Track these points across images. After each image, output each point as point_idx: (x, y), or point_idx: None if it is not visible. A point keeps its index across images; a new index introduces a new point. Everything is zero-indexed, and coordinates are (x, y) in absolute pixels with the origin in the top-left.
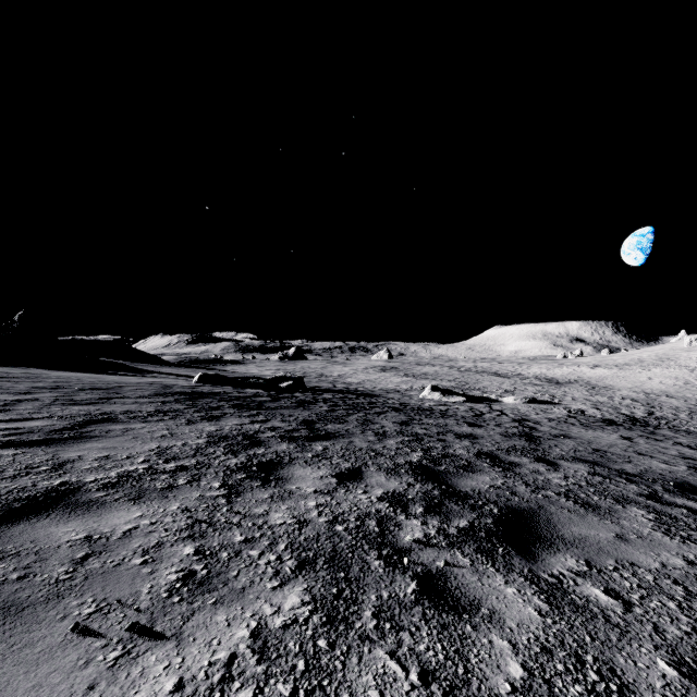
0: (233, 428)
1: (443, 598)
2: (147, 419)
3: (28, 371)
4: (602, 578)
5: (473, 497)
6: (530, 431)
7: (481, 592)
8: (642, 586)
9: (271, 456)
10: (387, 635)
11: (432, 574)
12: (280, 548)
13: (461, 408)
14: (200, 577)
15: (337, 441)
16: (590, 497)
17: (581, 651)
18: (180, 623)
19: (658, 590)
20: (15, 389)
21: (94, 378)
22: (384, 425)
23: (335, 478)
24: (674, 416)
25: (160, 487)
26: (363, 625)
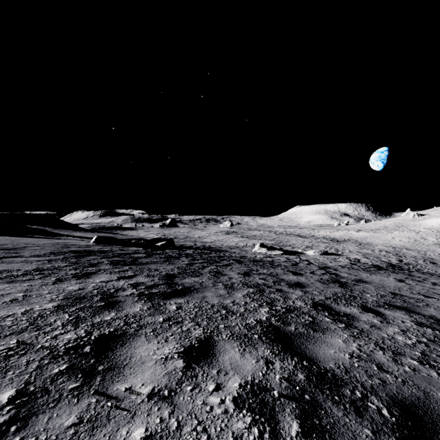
0: (97, 286)
1: None
2: (15, 279)
3: None
4: None
5: (344, 381)
6: (337, 277)
7: None
8: None
9: (117, 324)
10: None
11: None
12: None
13: (281, 259)
14: None
15: (191, 297)
16: None
17: None
18: None
19: None
20: None
21: (10, 240)
22: (231, 276)
23: (183, 359)
24: (415, 262)
25: None
26: None
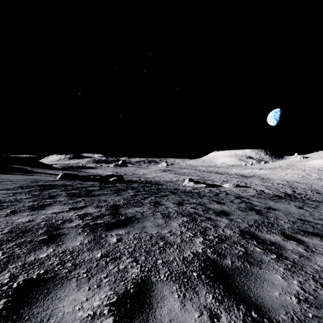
0: (46, 218)
1: None
2: None
3: None
4: None
5: None
6: (252, 206)
7: None
8: None
9: (51, 264)
10: None
11: None
12: None
13: (205, 191)
14: None
15: (132, 227)
16: None
17: None
18: None
19: None
20: None
21: None
22: (168, 206)
23: (113, 316)
24: (305, 192)
25: None
26: None
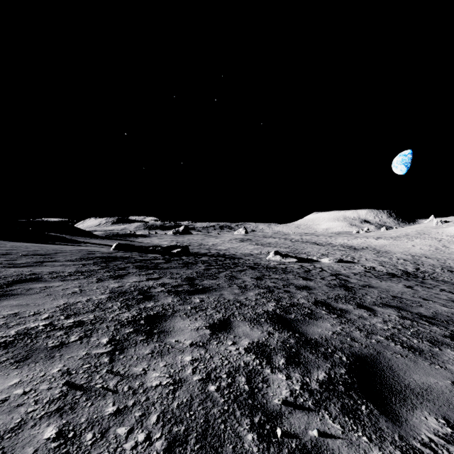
0: (132, 285)
1: None
2: (66, 278)
3: None
4: None
5: (322, 344)
6: (345, 283)
7: None
8: None
9: (158, 309)
10: None
11: (308, 451)
12: (151, 421)
13: (295, 266)
14: None
15: (210, 294)
16: (411, 340)
17: None
18: None
19: None
20: None
21: (39, 247)
22: (245, 280)
23: (209, 329)
24: (433, 270)
25: (51, 345)
26: None
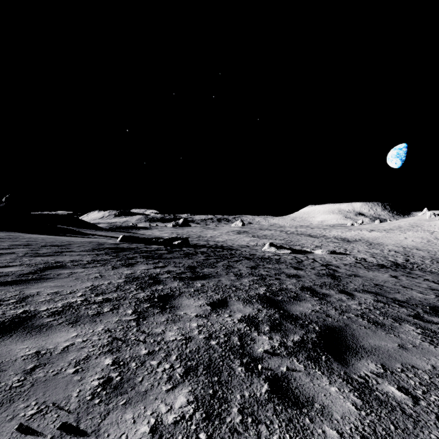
0: (142, 272)
1: (287, 396)
2: (86, 266)
3: (10, 234)
4: (395, 378)
5: (301, 318)
6: (333, 272)
7: (314, 391)
8: (422, 384)
9: (167, 291)
10: (249, 428)
11: (279, 377)
12: (172, 358)
13: (288, 257)
14: (115, 383)
15: (210, 280)
16: (377, 317)
17: (389, 438)
18: (98, 421)
19: (434, 387)
20: (0, 246)
21: (53, 238)
22: (241, 269)
23: (210, 306)
24: (422, 262)
25: (91, 314)
26: (232, 420)
